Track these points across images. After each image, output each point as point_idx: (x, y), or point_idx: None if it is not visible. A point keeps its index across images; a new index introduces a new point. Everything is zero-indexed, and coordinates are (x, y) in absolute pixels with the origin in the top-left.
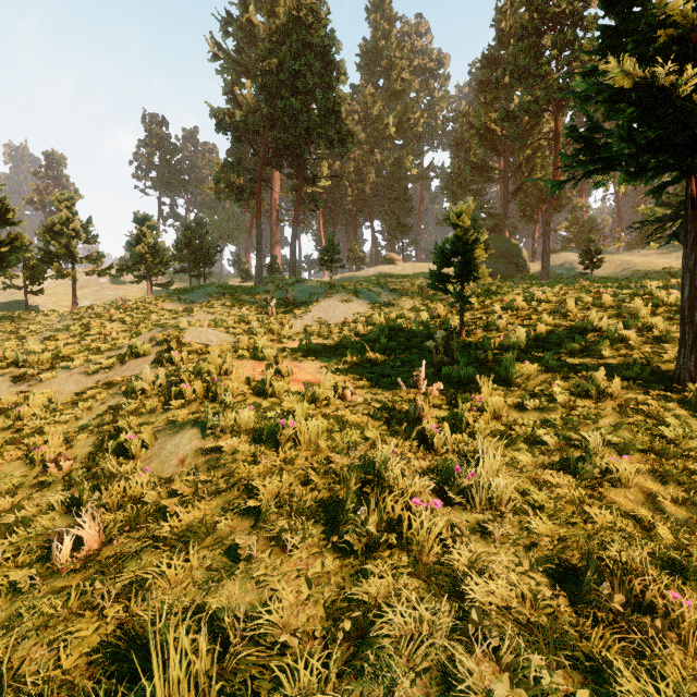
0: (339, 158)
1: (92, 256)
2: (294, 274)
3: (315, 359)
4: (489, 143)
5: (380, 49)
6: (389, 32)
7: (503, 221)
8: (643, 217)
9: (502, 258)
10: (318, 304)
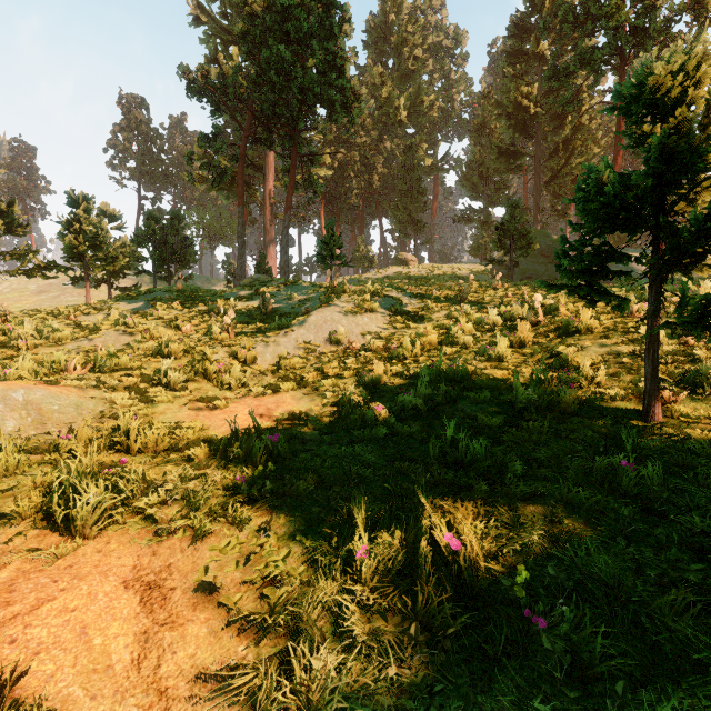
0: (343, 146)
1: (19, 251)
2: (286, 276)
3: (251, 511)
4: (519, 123)
5: (390, 24)
6: (400, 4)
7: (534, 215)
8: None
9: (541, 257)
10: (306, 317)
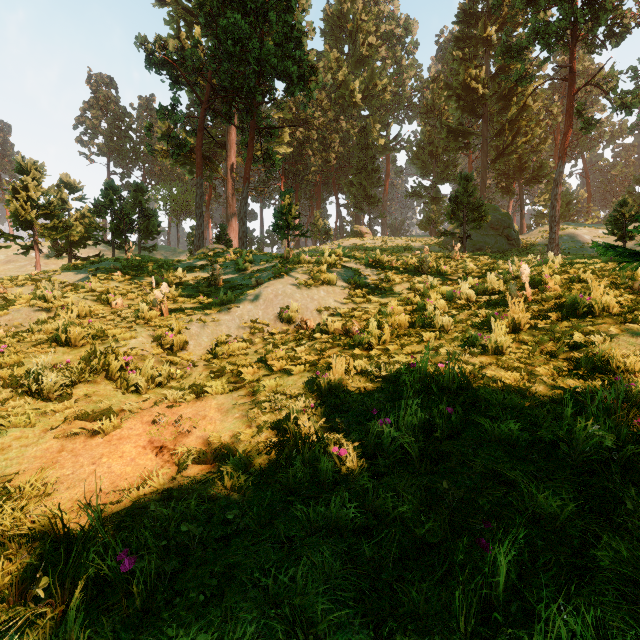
0: (302, 126)
1: None
2: (244, 247)
3: None
4: (467, 104)
5: (345, 13)
6: None
7: (481, 191)
8: (627, 189)
9: (491, 230)
10: (255, 290)
